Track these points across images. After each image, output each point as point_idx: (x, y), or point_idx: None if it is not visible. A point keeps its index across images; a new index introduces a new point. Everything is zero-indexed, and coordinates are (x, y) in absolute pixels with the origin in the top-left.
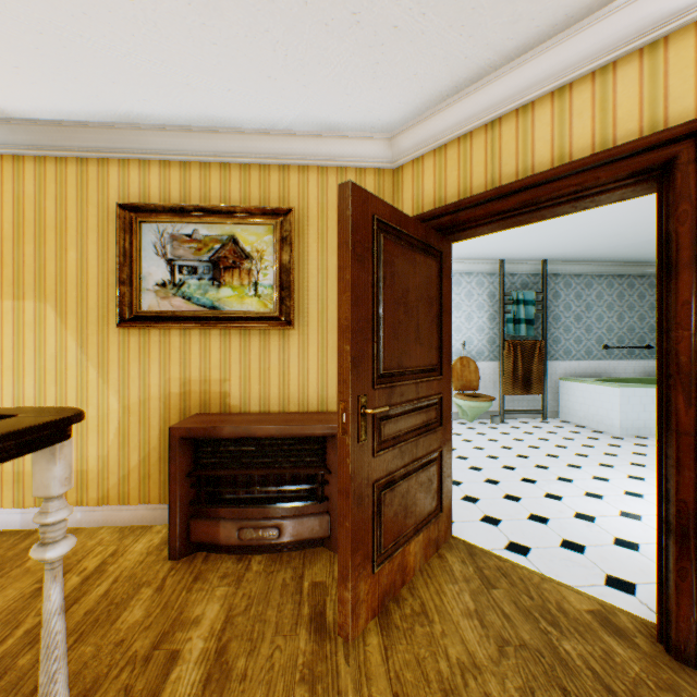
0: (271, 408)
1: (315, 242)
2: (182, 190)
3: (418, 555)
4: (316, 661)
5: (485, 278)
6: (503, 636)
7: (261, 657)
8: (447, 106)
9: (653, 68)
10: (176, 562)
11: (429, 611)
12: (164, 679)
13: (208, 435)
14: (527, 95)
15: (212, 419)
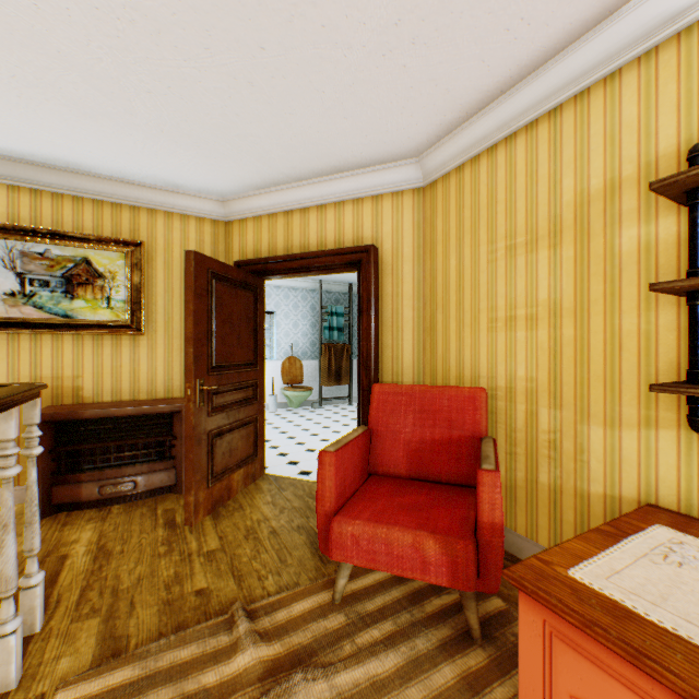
0: (124, 398)
1: (163, 269)
2: (33, 213)
3: (241, 482)
4: (172, 537)
5: (309, 293)
6: (285, 507)
7: (133, 543)
8: (261, 194)
9: (358, 211)
10: (41, 521)
11: (245, 506)
12: (62, 565)
13: (71, 418)
14: (305, 203)
15: (71, 407)
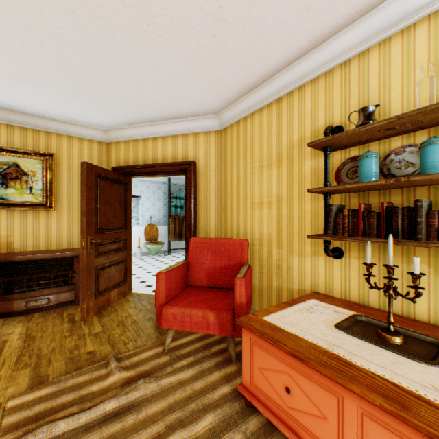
0: (41, 249)
1: (67, 170)
2: None
3: (116, 297)
4: (73, 327)
5: (162, 185)
6: (142, 309)
7: (49, 332)
8: (129, 128)
9: (186, 141)
10: None
11: (118, 310)
12: (4, 345)
13: (7, 260)
14: (155, 135)
15: (6, 255)
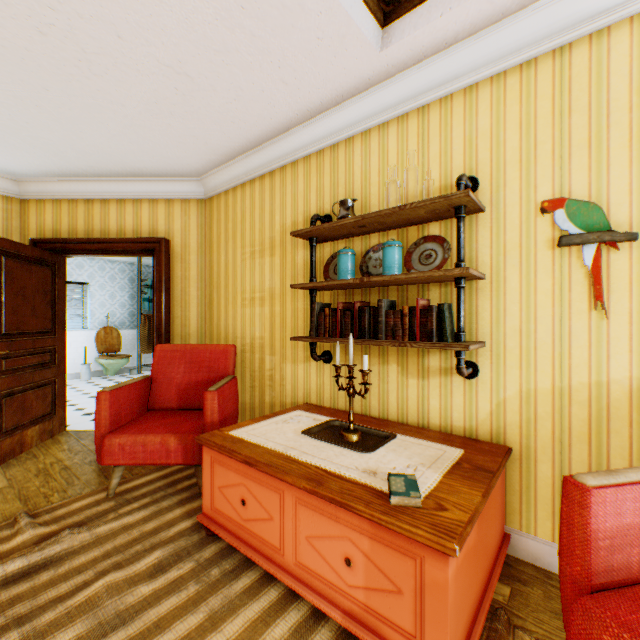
0: None
1: None
2: None
3: (37, 438)
4: None
5: (128, 266)
6: (81, 450)
7: None
8: (61, 180)
9: (154, 209)
10: None
11: (39, 455)
12: None
13: None
14: (106, 196)
15: None
